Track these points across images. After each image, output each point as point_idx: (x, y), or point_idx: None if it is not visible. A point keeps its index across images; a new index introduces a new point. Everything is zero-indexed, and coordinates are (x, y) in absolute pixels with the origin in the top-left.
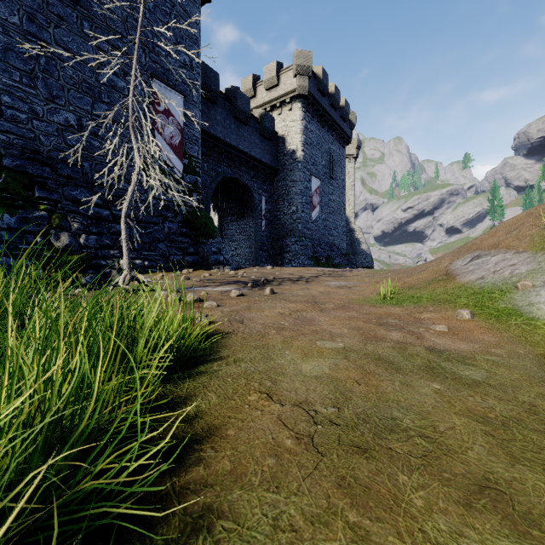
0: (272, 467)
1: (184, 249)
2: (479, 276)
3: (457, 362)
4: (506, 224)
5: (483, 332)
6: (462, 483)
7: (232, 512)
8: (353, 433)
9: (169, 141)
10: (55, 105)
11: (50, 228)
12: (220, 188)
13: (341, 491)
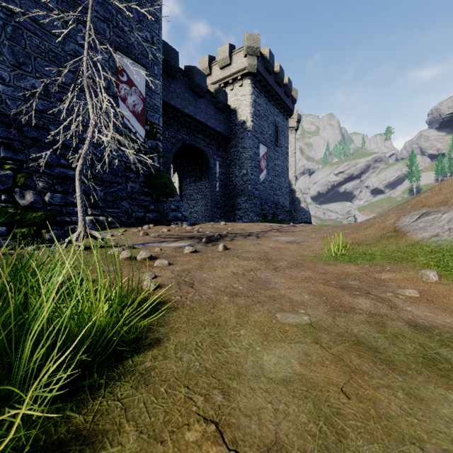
0: None
1: (145, 207)
2: (433, 233)
3: None
4: (449, 182)
5: None
6: None
7: None
8: None
9: (131, 109)
10: (22, 71)
11: (15, 187)
12: (180, 154)
13: None
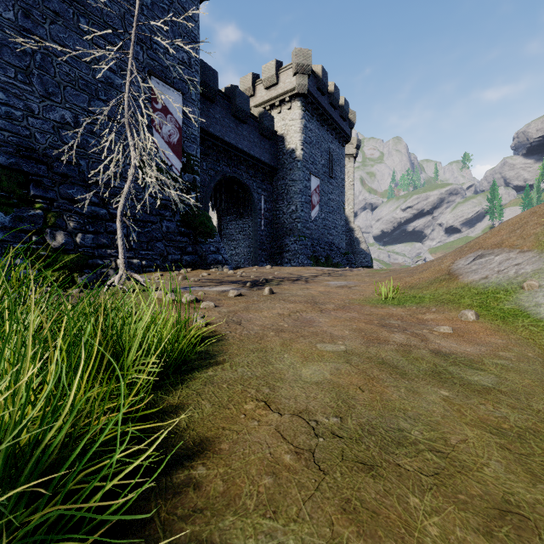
0: (269, 488)
1: (182, 249)
2: (483, 276)
3: (465, 366)
4: (509, 223)
5: (489, 334)
6: (480, 506)
7: (223, 543)
8: (358, 446)
9: (167, 140)
10: (51, 102)
11: (46, 227)
12: (219, 187)
13: (346, 517)
